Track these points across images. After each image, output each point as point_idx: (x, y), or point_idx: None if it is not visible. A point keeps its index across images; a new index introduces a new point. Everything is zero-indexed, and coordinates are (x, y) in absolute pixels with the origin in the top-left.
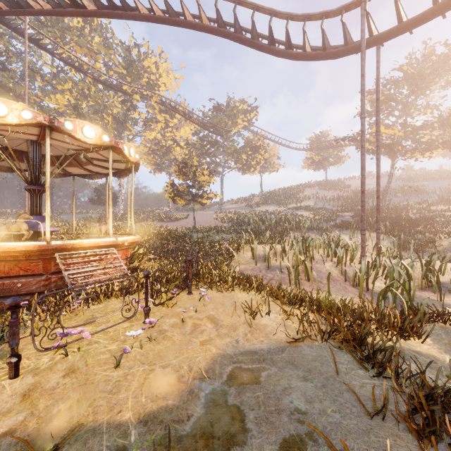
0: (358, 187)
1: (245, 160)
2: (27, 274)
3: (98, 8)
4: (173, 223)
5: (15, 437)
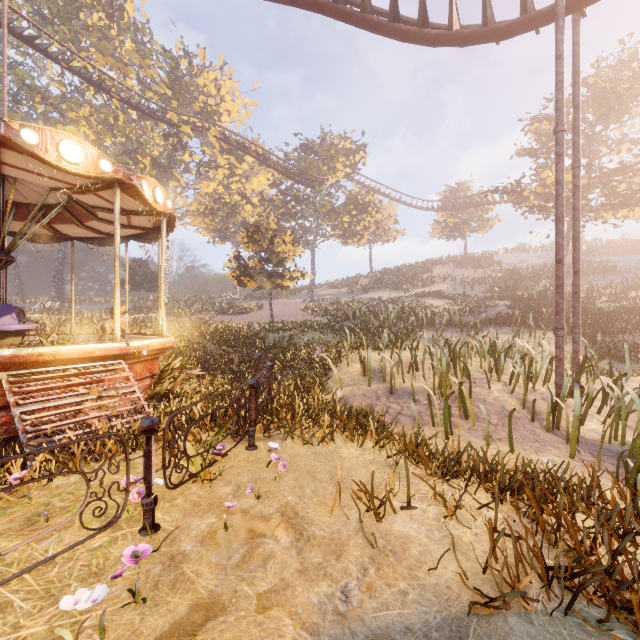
0: (512, 264)
1: (348, 223)
2: None
3: None
4: (240, 317)
5: None
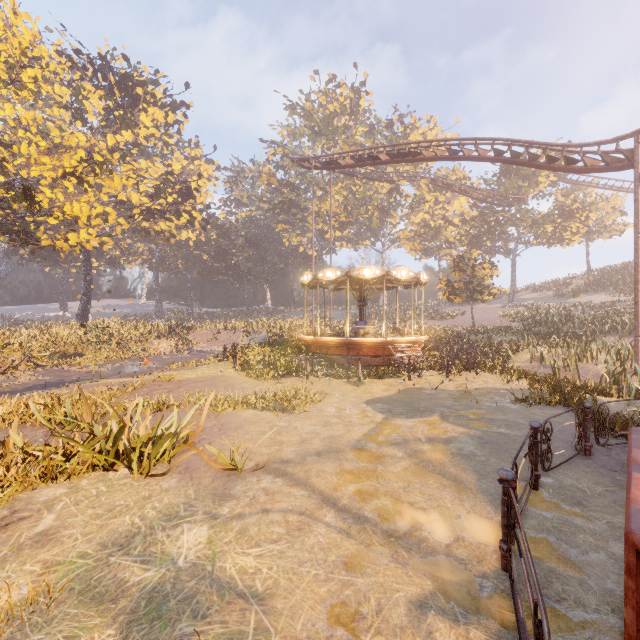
0: None
1: (550, 233)
2: (375, 355)
3: (391, 159)
4: (446, 322)
5: (428, 382)
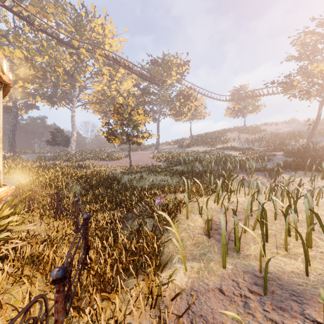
0: (272, 131)
1: (178, 106)
2: None
3: None
4: (113, 162)
5: None
